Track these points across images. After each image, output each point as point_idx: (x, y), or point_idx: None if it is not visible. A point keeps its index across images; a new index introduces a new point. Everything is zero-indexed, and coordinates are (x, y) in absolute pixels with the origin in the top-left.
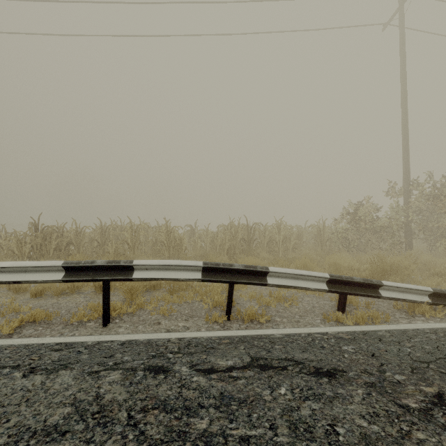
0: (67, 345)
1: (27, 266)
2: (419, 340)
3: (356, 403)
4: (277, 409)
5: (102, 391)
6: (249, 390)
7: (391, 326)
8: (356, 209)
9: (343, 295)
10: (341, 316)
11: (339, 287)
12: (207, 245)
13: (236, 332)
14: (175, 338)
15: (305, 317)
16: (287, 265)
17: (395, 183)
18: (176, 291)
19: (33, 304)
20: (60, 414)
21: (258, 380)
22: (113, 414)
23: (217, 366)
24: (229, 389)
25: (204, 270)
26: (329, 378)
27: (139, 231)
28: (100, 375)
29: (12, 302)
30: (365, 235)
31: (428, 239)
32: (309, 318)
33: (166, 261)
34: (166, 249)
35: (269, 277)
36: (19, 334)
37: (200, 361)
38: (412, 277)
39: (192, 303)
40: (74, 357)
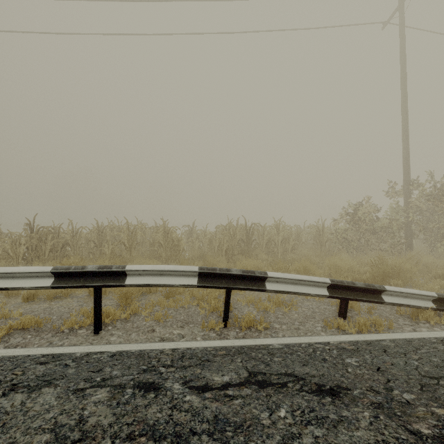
0: (54, 357)
1: (14, 272)
2: (426, 351)
3: (363, 429)
4: (277, 436)
5: (86, 414)
6: (246, 412)
7: (396, 335)
8: (356, 209)
9: (345, 301)
10: (343, 323)
11: (340, 292)
12: (205, 246)
13: (233, 342)
14: (168, 349)
15: (305, 323)
16: (286, 268)
17: (395, 183)
18: (172, 295)
19: (24, 309)
20: (38, 443)
21: (255, 399)
22: (96, 442)
23: (211, 382)
24: (224, 411)
25: (200, 275)
26: (332, 397)
27: (135, 231)
28: (86, 393)
29: (2, 307)
30: (365, 235)
31: (429, 239)
32: (309, 324)
33: (161, 266)
34: (164, 250)
35: (267, 283)
36: (6, 343)
37: (194, 376)
38: (414, 280)
39: (188, 308)
40: (60, 371)
